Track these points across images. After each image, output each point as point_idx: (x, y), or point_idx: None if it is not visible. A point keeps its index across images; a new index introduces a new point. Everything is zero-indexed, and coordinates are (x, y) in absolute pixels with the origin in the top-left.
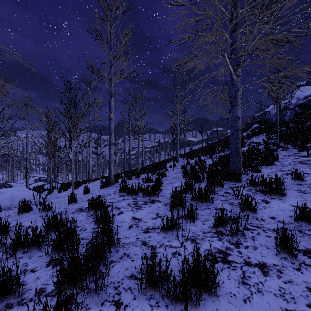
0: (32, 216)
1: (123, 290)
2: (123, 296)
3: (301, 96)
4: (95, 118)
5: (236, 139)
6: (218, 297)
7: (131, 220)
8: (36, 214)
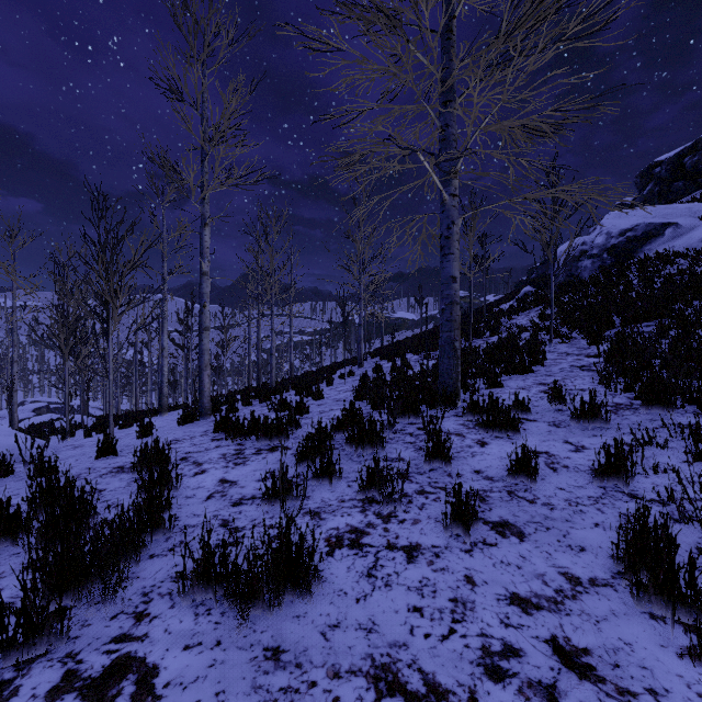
0: (11, 485)
1: (157, 597)
2: (155, 604)
3: (614, 230)
4: (177, 268)
5: (450, 321)
6: (313, 595)
7: (216, 485)
8: (22, 480)
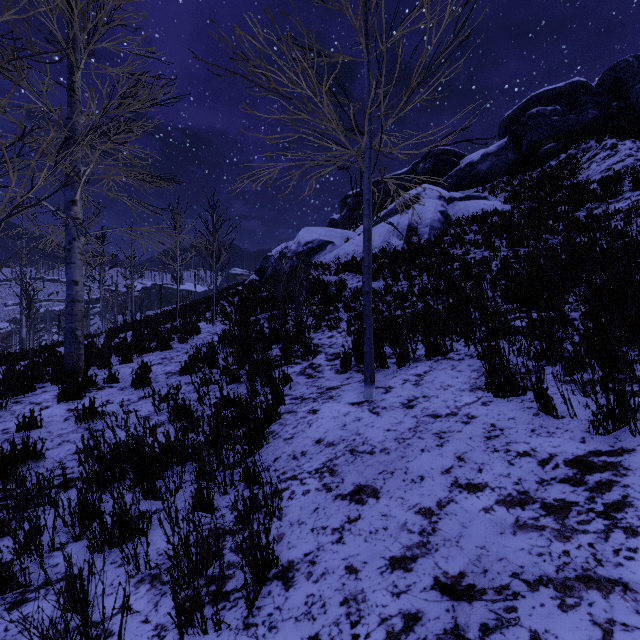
0: None
1: None
2: None
3: (302, 241)
4: None
5: (72, 315)
6: None
7: None
8: None
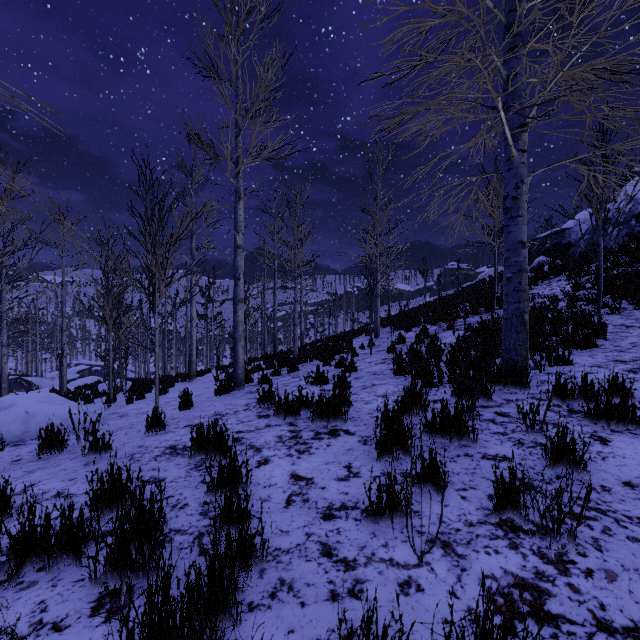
0: (67, 464)
1: None
2: None
3: None
4: (204, 244)
5: (519, 291)
6: None
7: (289, 483)
8: (77, 458)
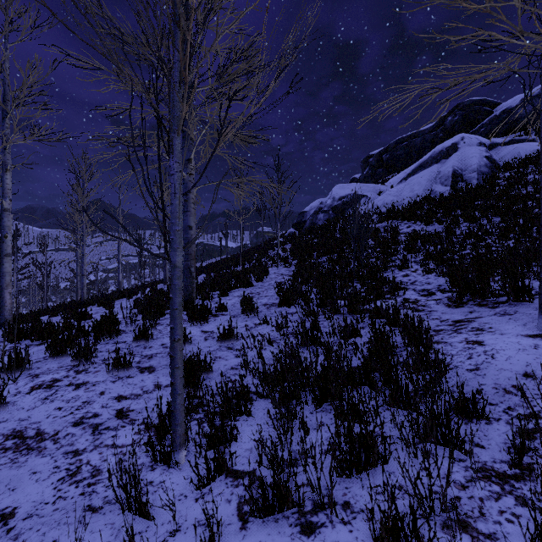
0: None
1: None
2: None
3: (337, 196)
4: None
5: (188, 254)
6: None
7: None
8: None
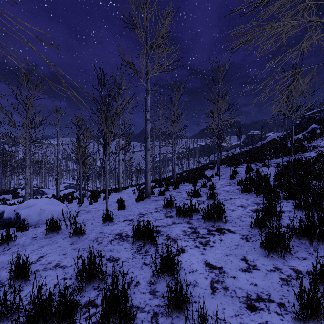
0: (61, 242)
1: None
2: None
3: None
4: (126, 122)
5: None
6: None
7: (206, 271)
8: (66, 238)
